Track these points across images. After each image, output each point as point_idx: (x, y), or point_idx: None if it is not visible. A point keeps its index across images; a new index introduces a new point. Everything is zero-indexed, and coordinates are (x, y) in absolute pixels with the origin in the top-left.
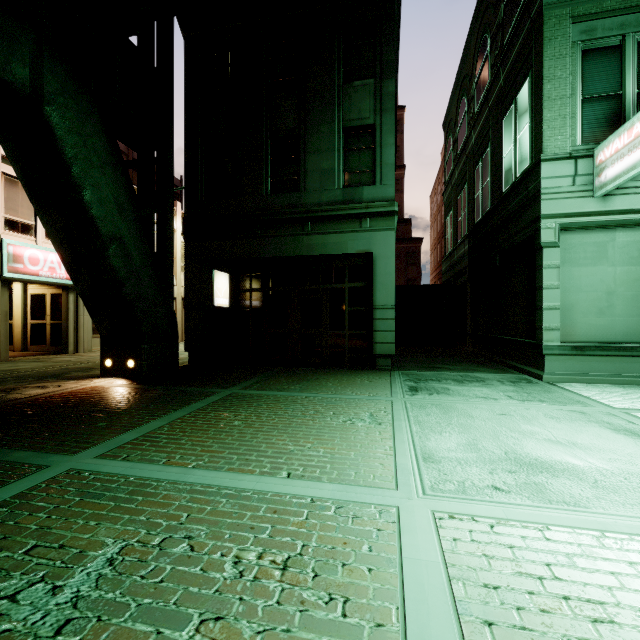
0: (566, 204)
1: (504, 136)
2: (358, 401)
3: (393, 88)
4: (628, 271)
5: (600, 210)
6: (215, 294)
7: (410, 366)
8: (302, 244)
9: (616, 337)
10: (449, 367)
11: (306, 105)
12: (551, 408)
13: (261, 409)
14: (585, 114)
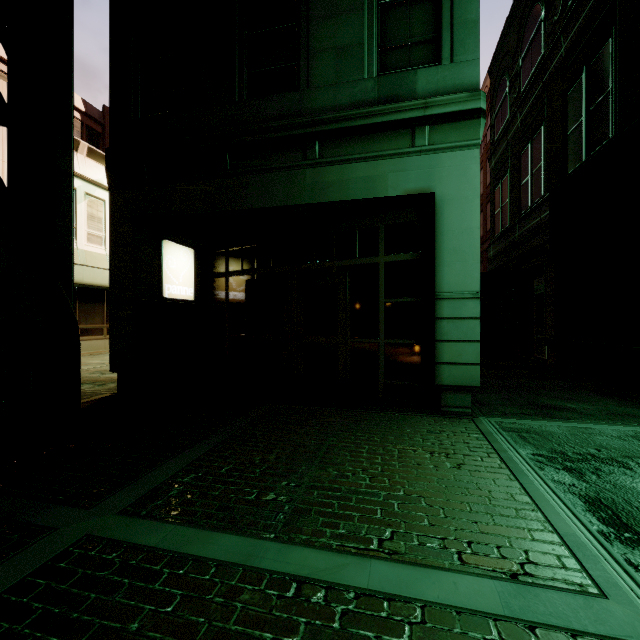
0: None
1: None
2: None
3: None
4: None
5: None
6: (165, 278)
7: (495, 402)
8: (303, 183)
9: None
10: (571, 406)
11: None
12: None
13: None
14: None
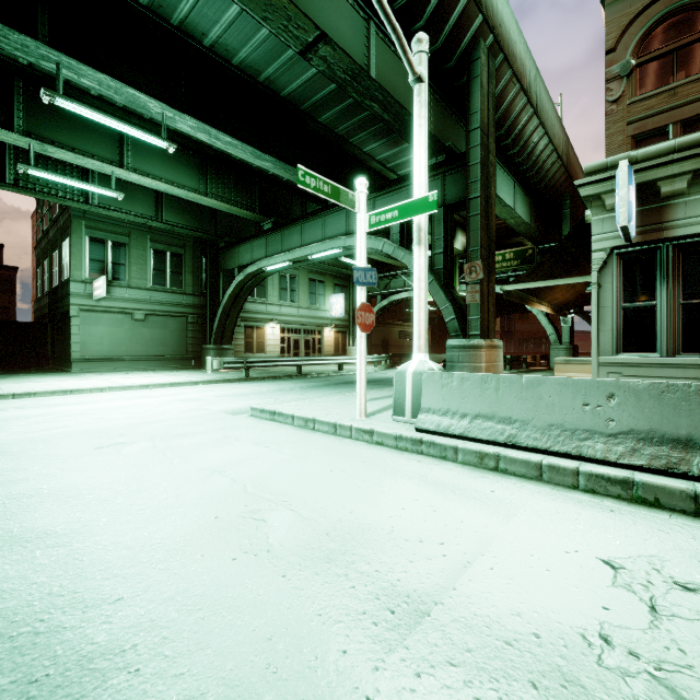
0: (82, 300)
1: (63, 253)
2: None
3: None
4: (109, 329)
5: (96, 305)
6: None
7: None
8: None
9: (105, 354)
10: (26, 373)
11: None
12: (59, 377)
13: None
14: (91, 266)
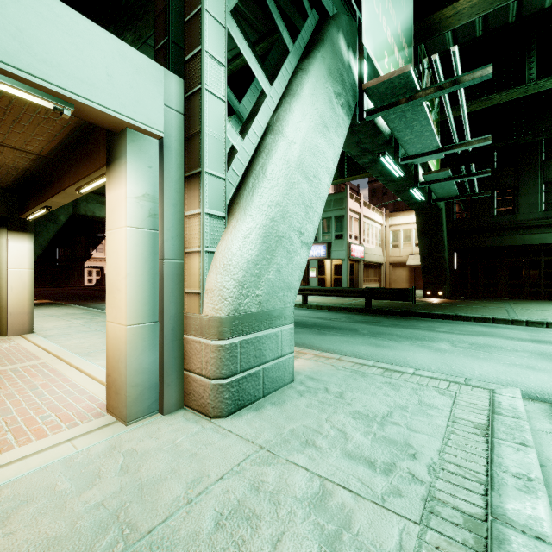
0: None
1: None
2: None
3: None
4: None
5: None
6: (454, 263)
7: None
8: (516, 239)
9: None
10: None
11: (519, 172)
12: None
13: (537, 306)
14: None
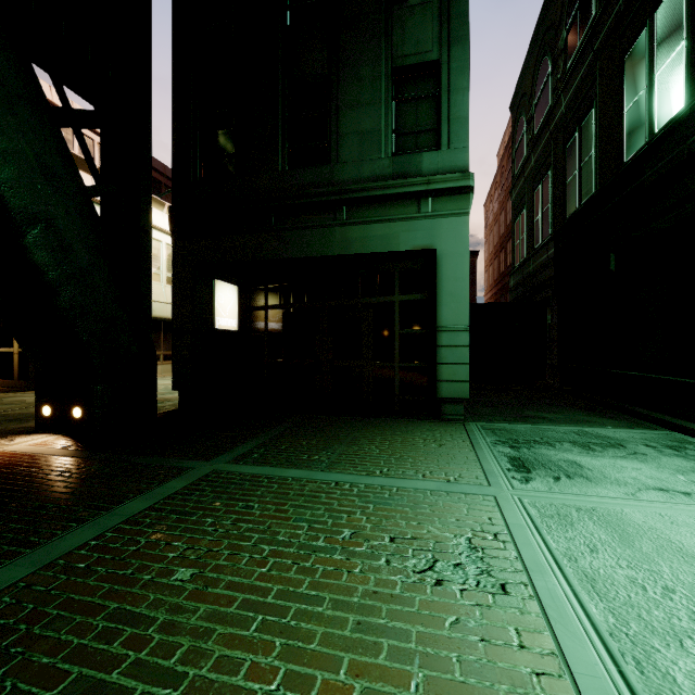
0: None
1: (626, 81)
2: (432, 497)
3: (467, 6)
4: None
5: None
6: (216, 312)
7: (488, 413)
8: (333, 239)
9: None
10: (546, 416)
11: (339, 40)
12: None
13: (247, 522)
14: None
